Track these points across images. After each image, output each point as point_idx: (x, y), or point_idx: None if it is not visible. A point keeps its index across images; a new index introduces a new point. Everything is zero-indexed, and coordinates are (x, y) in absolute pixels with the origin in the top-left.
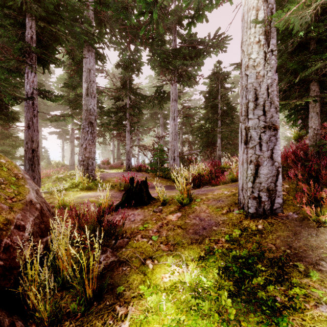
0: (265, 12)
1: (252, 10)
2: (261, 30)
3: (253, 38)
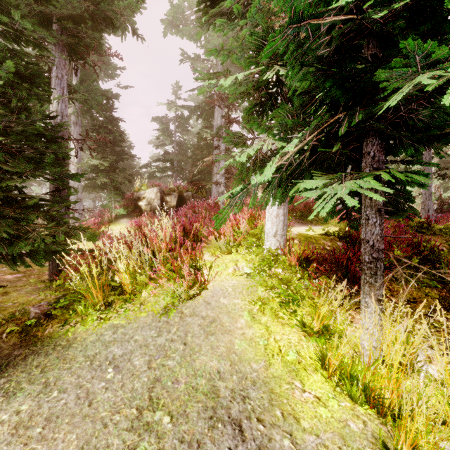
0: (77, 159)
1: (72, 157)
2: (76, 165)
3: (73, 167)
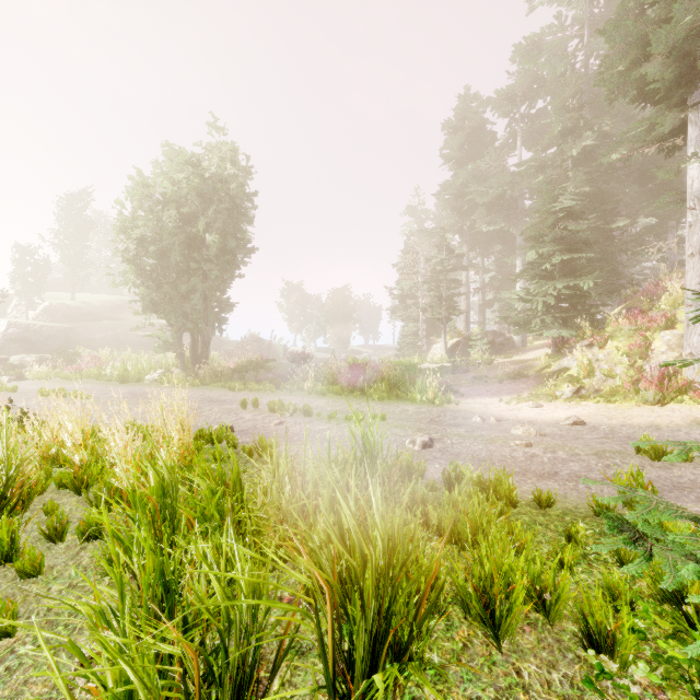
0: None
1: None
2: None
3: None
